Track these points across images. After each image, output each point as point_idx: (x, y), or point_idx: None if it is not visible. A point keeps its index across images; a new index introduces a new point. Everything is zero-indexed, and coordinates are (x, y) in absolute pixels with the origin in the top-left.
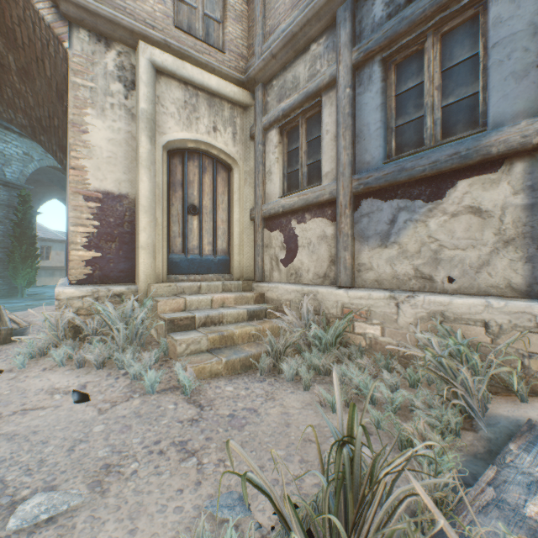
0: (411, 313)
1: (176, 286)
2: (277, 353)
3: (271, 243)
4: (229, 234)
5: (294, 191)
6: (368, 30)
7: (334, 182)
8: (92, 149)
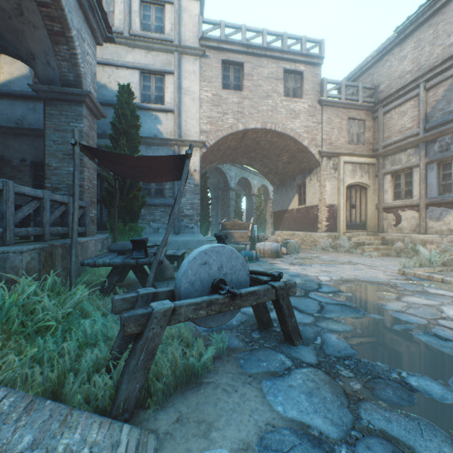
0: (446, 240)
1: (351, 233)
2: (397, 253)
3: (387, 218)
4: (365, 214)
5: (398, 199)
6: (431, 153)
7: (417, 199)
8: (326, 192)
